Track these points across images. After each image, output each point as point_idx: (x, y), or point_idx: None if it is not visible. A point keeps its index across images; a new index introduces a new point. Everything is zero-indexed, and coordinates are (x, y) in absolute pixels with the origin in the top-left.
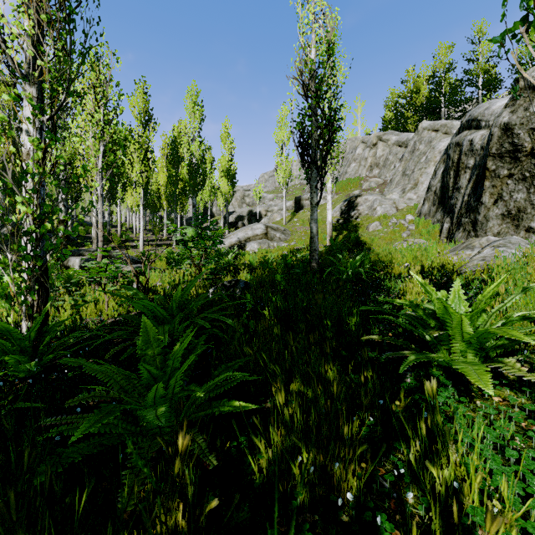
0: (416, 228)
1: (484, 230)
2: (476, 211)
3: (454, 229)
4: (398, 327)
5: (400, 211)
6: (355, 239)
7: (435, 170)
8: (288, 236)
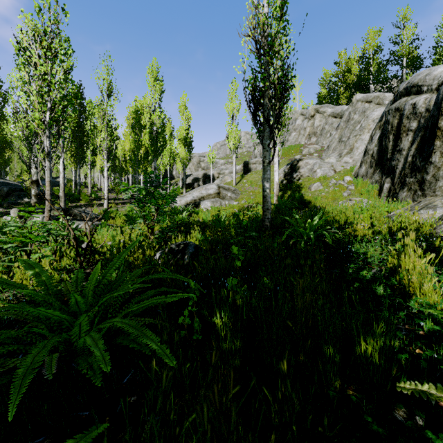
0: (355, 188)
1: (432, 189)
2: (424, 171)
3: (397, 188)
4: (441, 347)
5: (338, 173)
6: (300, 198)
7: (372, 136)
8: (238, 196)
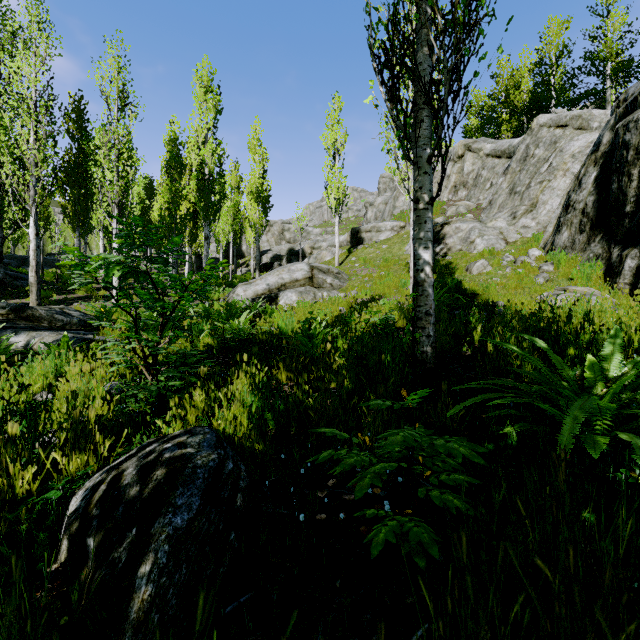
0: (556, 269)
1: None
2: None
3: None
4: None
5: (512, 245)
6: (456, 287)
7: (579, 178)
8: (345, 282)
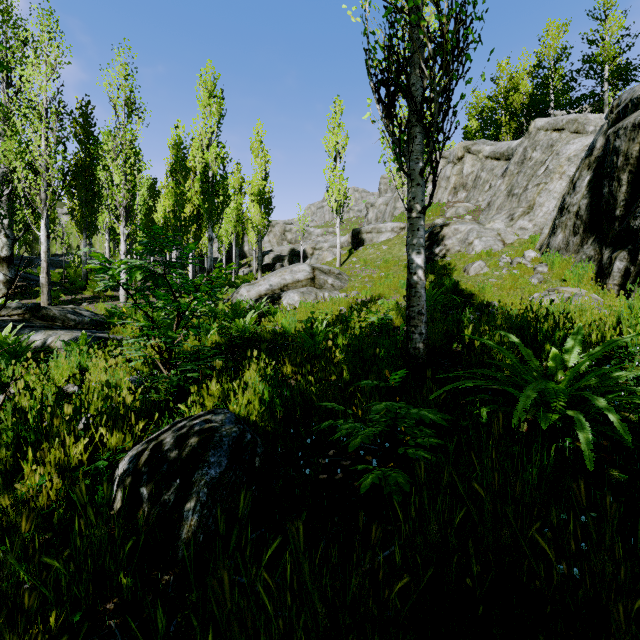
0: (550, 270)
1: None
2: None
3: None
4: None
5: (509, 247)
6: (453, 287)
7: (574, 182)
8: (345, 283)
